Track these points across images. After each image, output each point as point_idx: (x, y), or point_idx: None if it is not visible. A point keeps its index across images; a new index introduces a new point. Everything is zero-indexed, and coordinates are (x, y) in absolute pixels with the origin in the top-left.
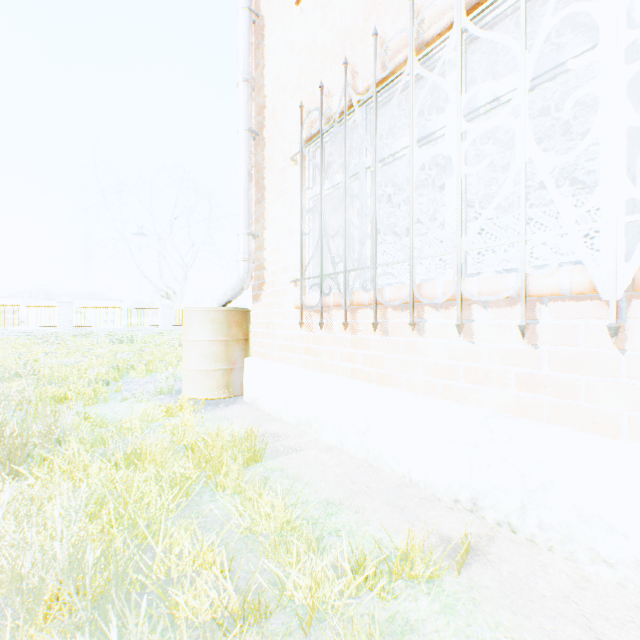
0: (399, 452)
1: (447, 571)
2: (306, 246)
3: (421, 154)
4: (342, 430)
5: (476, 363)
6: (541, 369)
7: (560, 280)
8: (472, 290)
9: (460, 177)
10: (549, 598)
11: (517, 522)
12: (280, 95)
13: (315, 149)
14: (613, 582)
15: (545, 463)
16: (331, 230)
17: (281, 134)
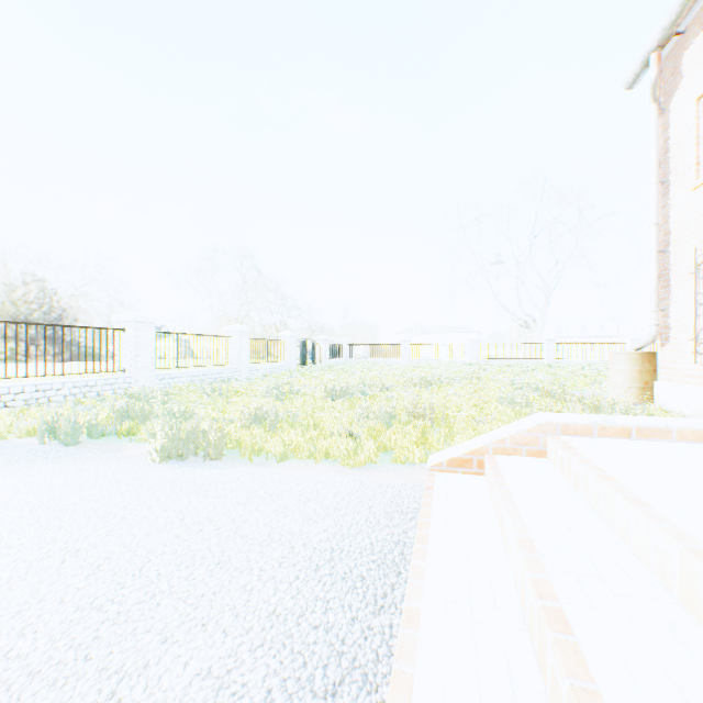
0: None
1: None
2: (699, 319)
3: None
4: None
5: None
6: None
7: None
8: None
9: None
10: None
11: None
12: (680, 231)
13: None
14: None
15: None
16: None
17: (681, 254)
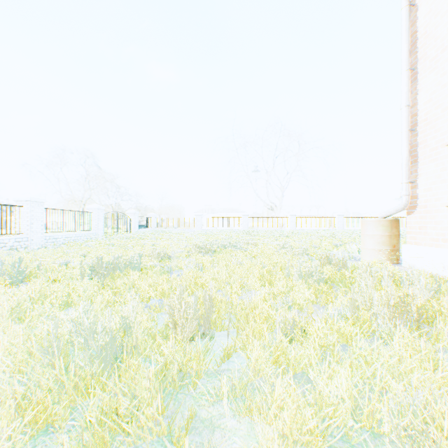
0: None
1: None
2: None
3: None
4: None
5: None
6: None
7: None
8: None
9: None
10: None
11: None
12: (432, 110)
13: None
14: None
15: None
16: None
17: (433, 130)
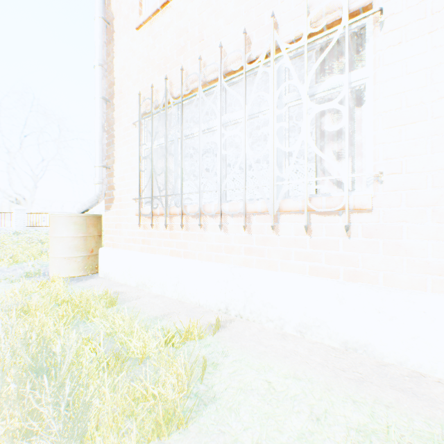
0: (194, 291)
1: (209, 334)
2: (143, 178)
3: (204, 139)
4: (164, 285)
5: (229, 243)
6: (253, 245)
7: (258, 206)
8: (226, 209)
9: (221, 155)
10: (248, 336)
11: (243, 313)
12: (125, 80)
13: (149, 120)
14: (273, 327)
15: (252, 285)
16: (159, 169)
17: (126, 105)
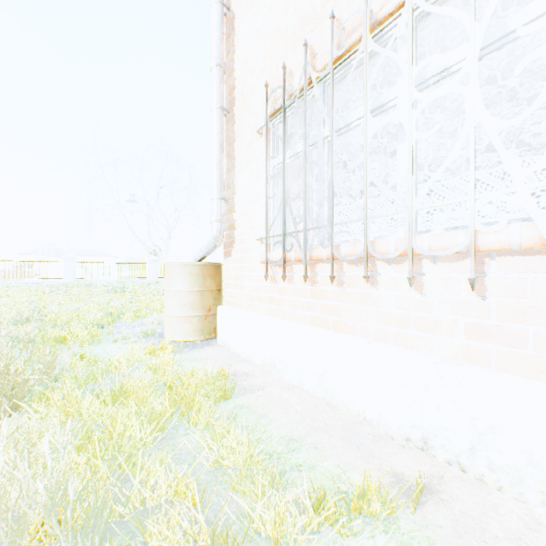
0: (354, 393)
1: (402, 508)
2: (270, 208)
3: (374, 123)
4: (302, 371)
5: (426, 313)
6: (489, 319)
7: (509, 236)
8: (423, 246)
9: (411, 142)
10: (502, 539)
11: (467, 462)
12: (248, 77)
13: (278, 123)
14: None
15: (494, 408)
16: (292, 194)
17: (249, 111)
